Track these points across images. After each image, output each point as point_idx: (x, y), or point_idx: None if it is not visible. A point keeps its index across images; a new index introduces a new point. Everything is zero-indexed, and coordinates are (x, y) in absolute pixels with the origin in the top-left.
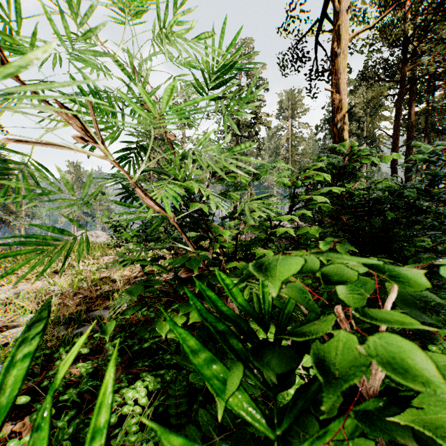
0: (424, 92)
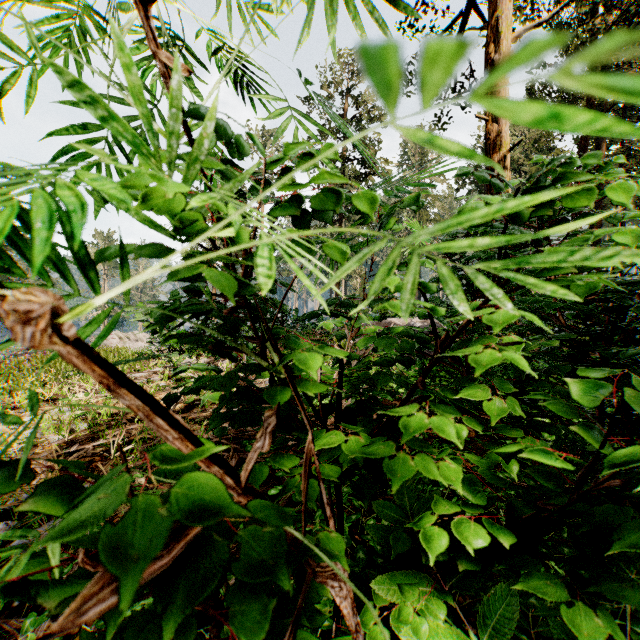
0: None
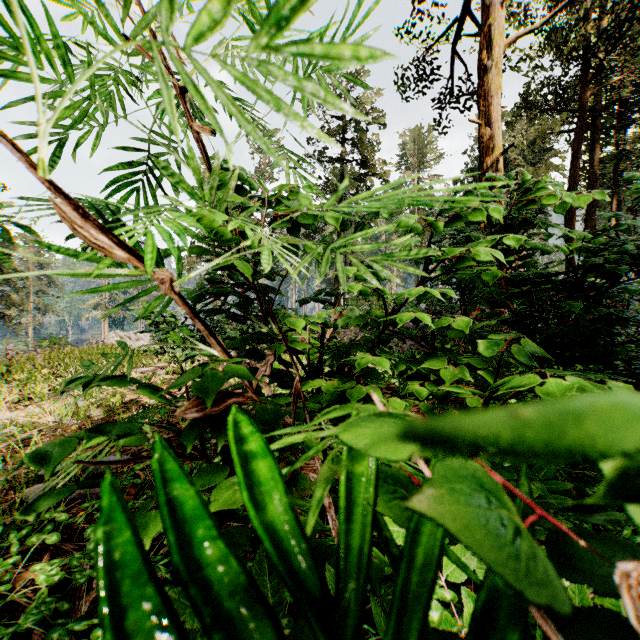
0: (612, 128)
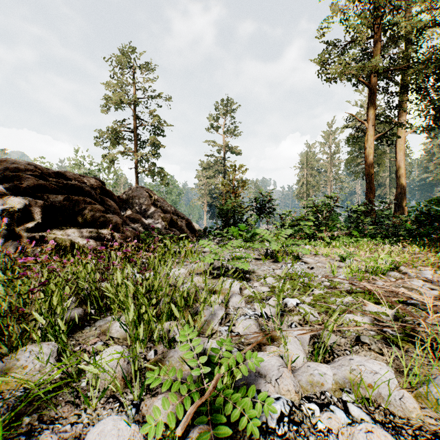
0: None
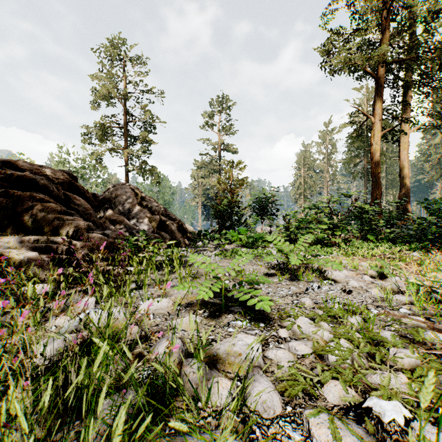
0: None
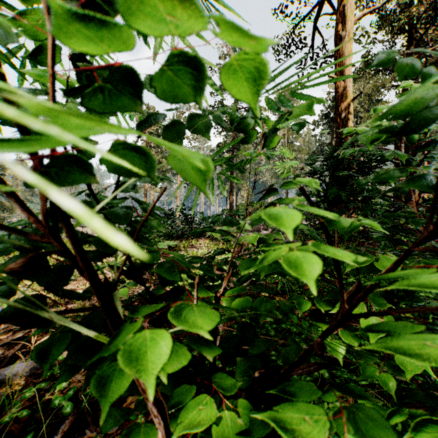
0: None
